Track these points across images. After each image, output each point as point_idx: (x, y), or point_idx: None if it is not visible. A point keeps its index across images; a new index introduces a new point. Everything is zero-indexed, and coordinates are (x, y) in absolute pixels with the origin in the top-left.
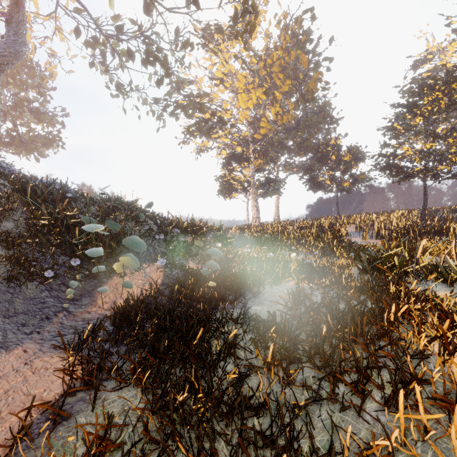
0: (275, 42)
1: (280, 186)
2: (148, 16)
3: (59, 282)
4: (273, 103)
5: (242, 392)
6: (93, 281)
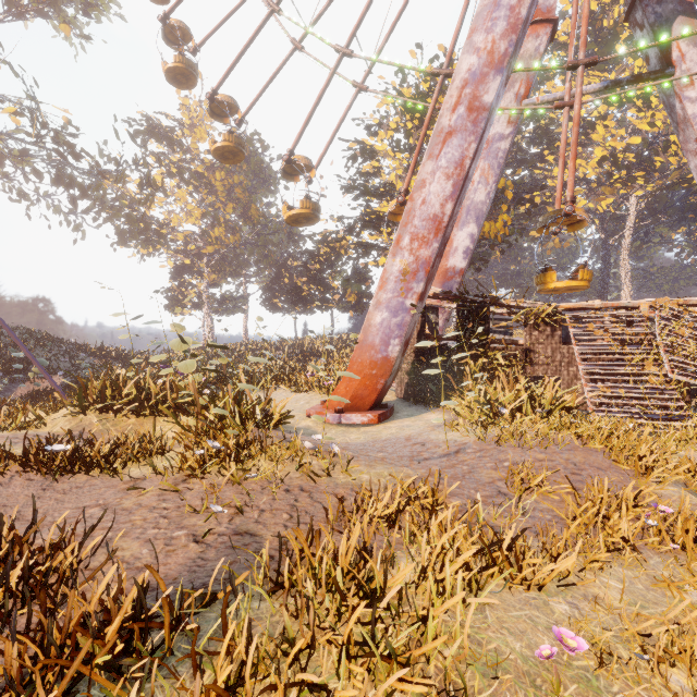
0: None
1: (244, 303)
2: (59, 146)
3: None
4: (213, 225)
5: None
6: (12, 385)
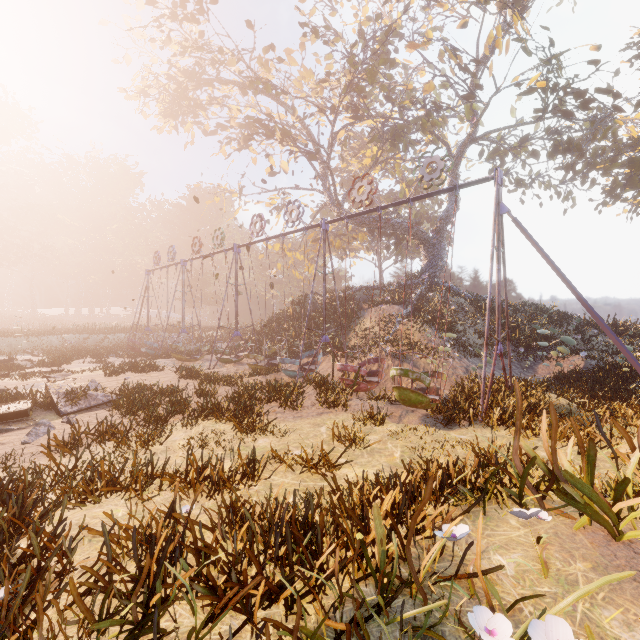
0: None
1: None
2: (557, 113)
3: (513, 359)
4: None
5: (626, 391)
6: (532, 362)
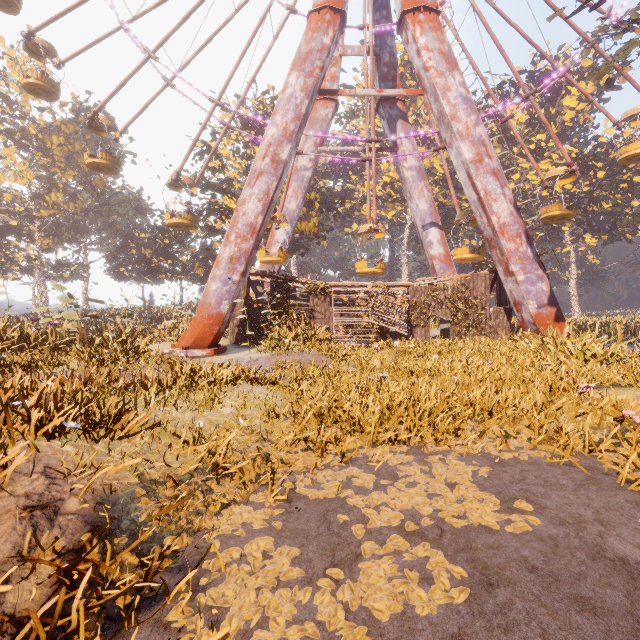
0: (60, 122)
1: (84, 270)
2: None
3: None
4: (50, 190)
5: None
6: None
